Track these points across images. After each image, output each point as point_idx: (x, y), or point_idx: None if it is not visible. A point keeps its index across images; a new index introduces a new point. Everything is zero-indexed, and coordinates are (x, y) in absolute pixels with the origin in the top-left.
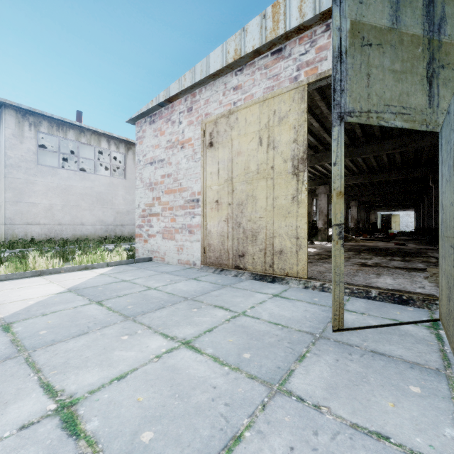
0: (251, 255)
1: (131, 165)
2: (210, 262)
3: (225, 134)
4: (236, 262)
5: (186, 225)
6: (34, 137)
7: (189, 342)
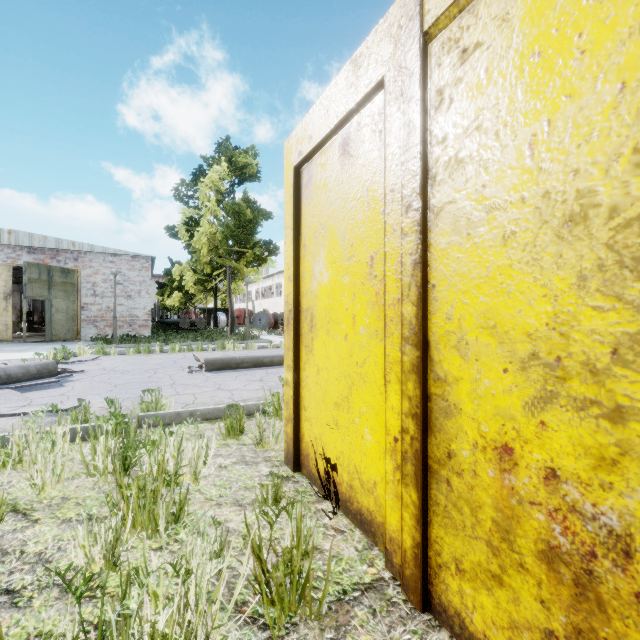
0: None
1: None
2: None
3: None
4: None
5: None
6: None
7: None
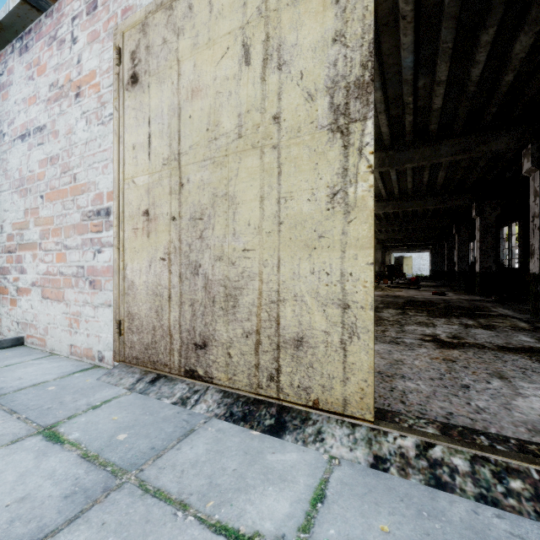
0: (223, 344)
1: None
2: (132, 355)
3: (163, 49)
4: (188, 360)
5: (86, 268)
6: None
7: None
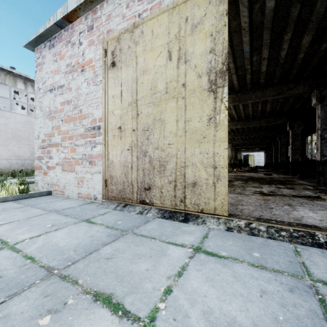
0: (158, 187)
1: None
2: (112, 196)
3: (128, 51)
4: (141, 196)
5: (87, 155)
6: None
7: None
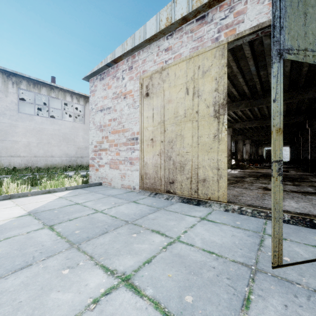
0: (179, 182)
1: (88, 114)
2: (146, 187)
3: (158, 86)
4: (167, 187)
5: (128, 158)
6: (16, 93)
7: (129, 279)
